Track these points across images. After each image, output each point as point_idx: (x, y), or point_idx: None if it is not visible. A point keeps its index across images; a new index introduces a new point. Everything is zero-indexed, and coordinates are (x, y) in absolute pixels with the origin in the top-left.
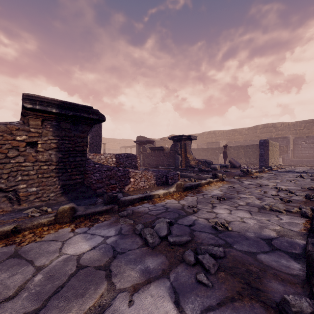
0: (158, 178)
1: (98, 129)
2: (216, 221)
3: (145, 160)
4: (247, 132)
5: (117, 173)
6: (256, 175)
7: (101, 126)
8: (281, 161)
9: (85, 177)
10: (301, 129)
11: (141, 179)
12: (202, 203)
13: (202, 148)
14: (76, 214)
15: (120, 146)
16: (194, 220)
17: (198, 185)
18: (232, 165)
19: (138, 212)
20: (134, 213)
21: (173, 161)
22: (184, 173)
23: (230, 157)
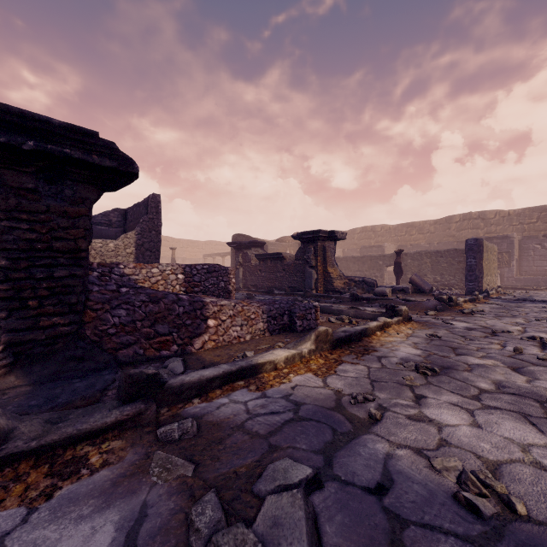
0: (272, 318)
1: (155, 218)
2: (456, 467)
3: (249, 279)
4: (432, 228)
5: (173, 308)
6: (467, 308)
7: (160, 211)
8: (498, 281)
9: (88, 319)
10: (533, 222)
11: (234, 321)
12: (386, 385)
13: (354, 257)
14: (1, 451)
15: (204, 254)
16: (383, 459)
17: (362, 332)
18: (417, 288)
19: (214, 423)
20: (203, 430)
21: (301, 280)
22: (324, 304)
23: (405, 273)
